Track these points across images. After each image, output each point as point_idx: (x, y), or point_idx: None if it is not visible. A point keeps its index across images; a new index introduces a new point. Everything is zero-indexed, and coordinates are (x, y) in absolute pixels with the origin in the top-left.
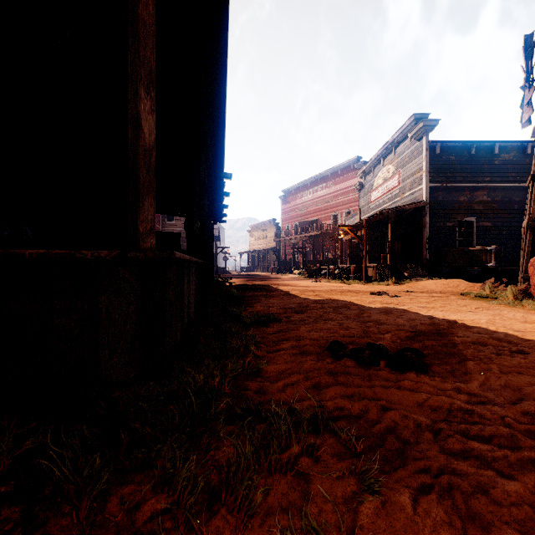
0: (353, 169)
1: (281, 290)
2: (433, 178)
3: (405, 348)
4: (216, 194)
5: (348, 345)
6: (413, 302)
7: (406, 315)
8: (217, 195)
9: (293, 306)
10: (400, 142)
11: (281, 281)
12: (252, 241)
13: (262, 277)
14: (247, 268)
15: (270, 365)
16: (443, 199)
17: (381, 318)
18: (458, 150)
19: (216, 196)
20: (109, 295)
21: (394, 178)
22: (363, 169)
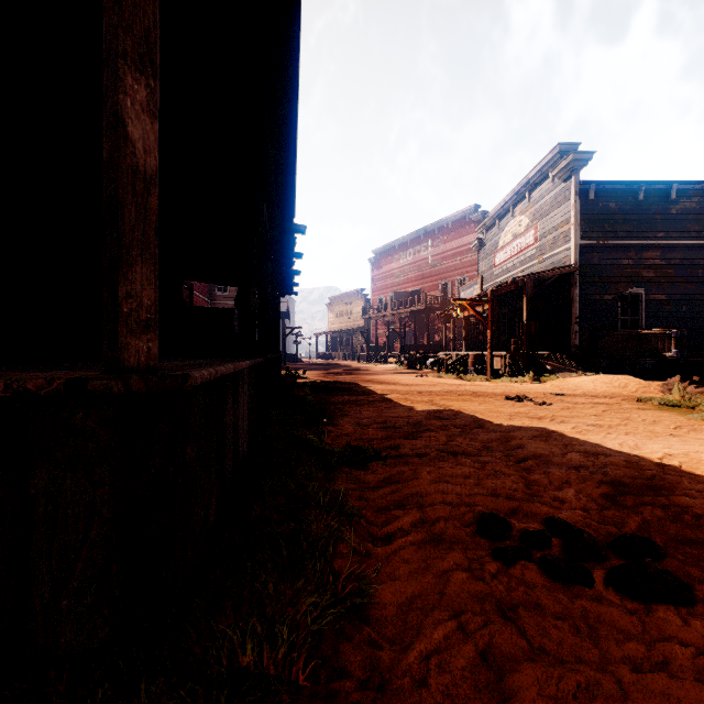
0: (468, 221)
1: (375, 392)
2: (585, 233)
3: (626, 536)
4: (283, 255)
5: (512, 520)
6: (574, 415)
7: (578, 443)
8: (285, 256)
9: (399, 423)
10: (538, 184)
11: (373, 375)
12: (331, 318)
13: (347, 368)
14: (326, 355)
15: (383, 584)
16: (599, 262)
17: (543, 451)
18: (620, 195)
19: (283, 257)
20: (51, 468)
21: (529, 233)
22: (484, 221)
